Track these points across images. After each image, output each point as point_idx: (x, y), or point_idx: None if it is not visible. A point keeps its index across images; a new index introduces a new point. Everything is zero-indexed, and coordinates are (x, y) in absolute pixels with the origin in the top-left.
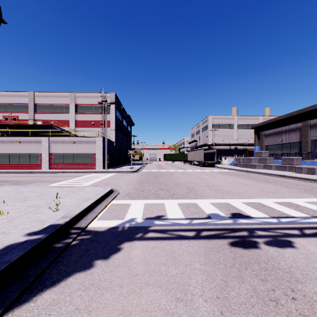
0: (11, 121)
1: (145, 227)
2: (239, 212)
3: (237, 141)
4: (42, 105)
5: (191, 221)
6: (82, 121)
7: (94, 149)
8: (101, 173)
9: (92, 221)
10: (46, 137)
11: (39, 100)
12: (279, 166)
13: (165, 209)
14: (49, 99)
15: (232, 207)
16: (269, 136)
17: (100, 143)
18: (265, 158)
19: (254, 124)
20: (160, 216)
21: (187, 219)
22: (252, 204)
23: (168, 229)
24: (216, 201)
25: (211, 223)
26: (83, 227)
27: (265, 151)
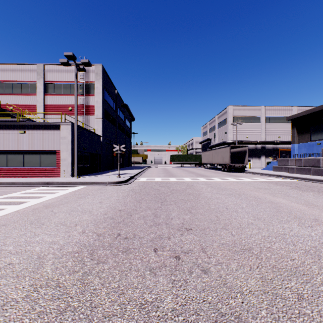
0: None
1: None
2: None
3: (265, 138)
4: None
5: None
6: (55, 106)
7: (58, 144)
8: (57, 185)
9: None
10: None
11: None
12: None
13: None
14: (7, 74)
15: None
16: None
17: (66, 133)
18: None
19: (286, 116)
20: None
21: None
22: None
23: None
24: None
25: None
26: None
27: None
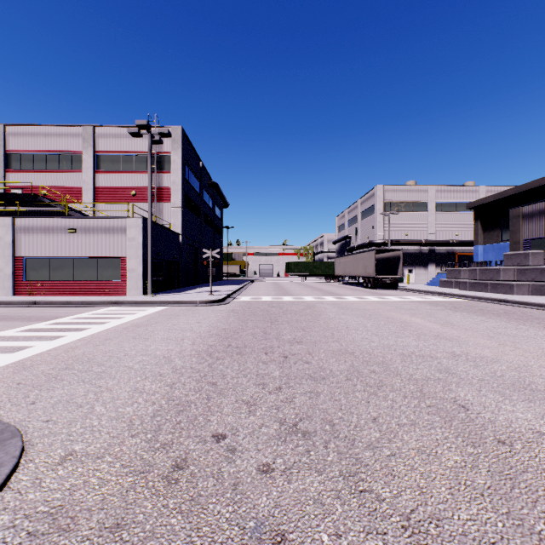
0: None
1: None
2: None
3: (435, 236)
4: (23, 155)
5: None
6: (111, 189)
7: (123, 248)
8: (129, 305)
9: None
10: (6, 219)
11: (16, 144)
12: None
13: None
14: (38, 140)
15: None
16: (537, 218)
17: (136, 232)
18: (539, 268)
19: (468, 201)
20: None
21: None
22: None
23: None
24: None
25: None
26: None
27: (536, 251)
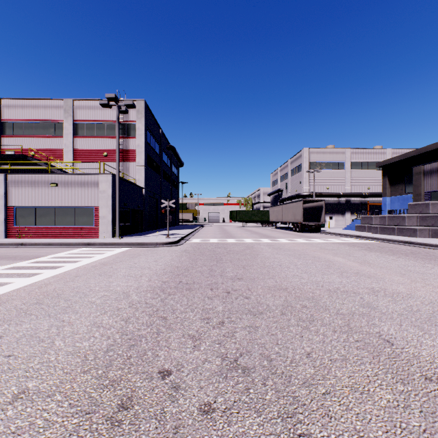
0: None
1: None
2: None
3: (351, 189)
4: (15, 123)
5: None
6: (87, 151)
7: (96, 199)
8: (100, 246)
9: None
10: None
11: (9, 114)
12: None
13: None
14: (28, 111)
15: None
16: (436, 174)
17: (106, 186)
18: None
19: (378, 161)
20: None
21: None
22: None
23: None
24: None
25: None
26: None
27: (435, 201)
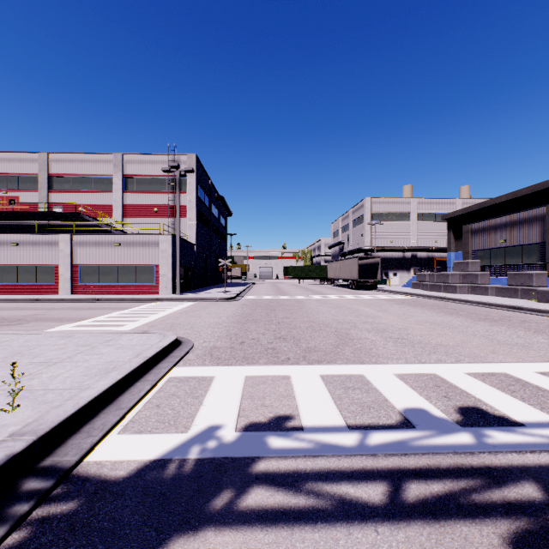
0: (6, 205)
1: (243, 463)
2: (475, 404)
3: (417, 243)
4: (63, 177)
5: (366, 438)
6: (137, 206)
7: (156, 258)
8: (168, 301)
9: (105, 436)
10: (66, 235)
11: (57, 168)
12: (503, 289)
13: (294, 395)
14: (76, 166)
15: (450, 387)
16: (480, 234)
17: (167, 246)
18: (475, 273)
19: (446, 212)
20: (283, 417)
21: (353, 429)
22: (493, 378)
23: (305, 469)
24: (407, 371)
25: (418, 444)
26: (67, 467)
27: (474, 260)
